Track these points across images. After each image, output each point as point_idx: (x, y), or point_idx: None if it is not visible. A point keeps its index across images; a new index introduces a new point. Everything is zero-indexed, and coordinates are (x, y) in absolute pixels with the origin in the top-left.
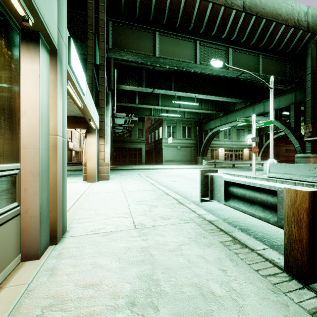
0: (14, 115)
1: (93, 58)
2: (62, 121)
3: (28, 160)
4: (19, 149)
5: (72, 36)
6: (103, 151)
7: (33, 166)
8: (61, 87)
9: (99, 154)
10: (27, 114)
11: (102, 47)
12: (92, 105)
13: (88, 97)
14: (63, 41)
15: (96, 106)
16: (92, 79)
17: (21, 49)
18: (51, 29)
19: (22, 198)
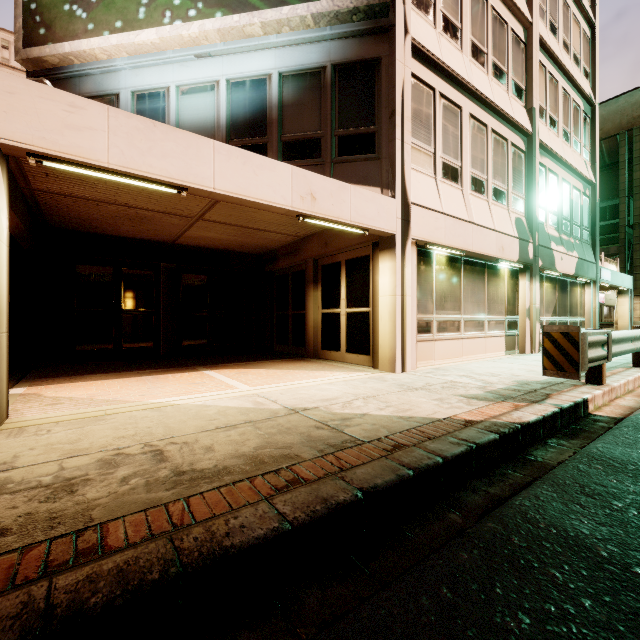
0: (584, 305)
1: (626, 220)
2: (597, 303)
3: (587, 317)
4: (585, 314)
5: (601, 195)
6: (638, 310)
7: (589, 318)
8: (597, 291)
9: (633, 313)
10: (587, 304)
11: (636, 207)
12: (620, 277)
13: (614, 276)
14: (598, 273)
15: (632, 260)
16: (624, 241)
17: (585, 287)
18: (594, 278)
19: (585, 327)
